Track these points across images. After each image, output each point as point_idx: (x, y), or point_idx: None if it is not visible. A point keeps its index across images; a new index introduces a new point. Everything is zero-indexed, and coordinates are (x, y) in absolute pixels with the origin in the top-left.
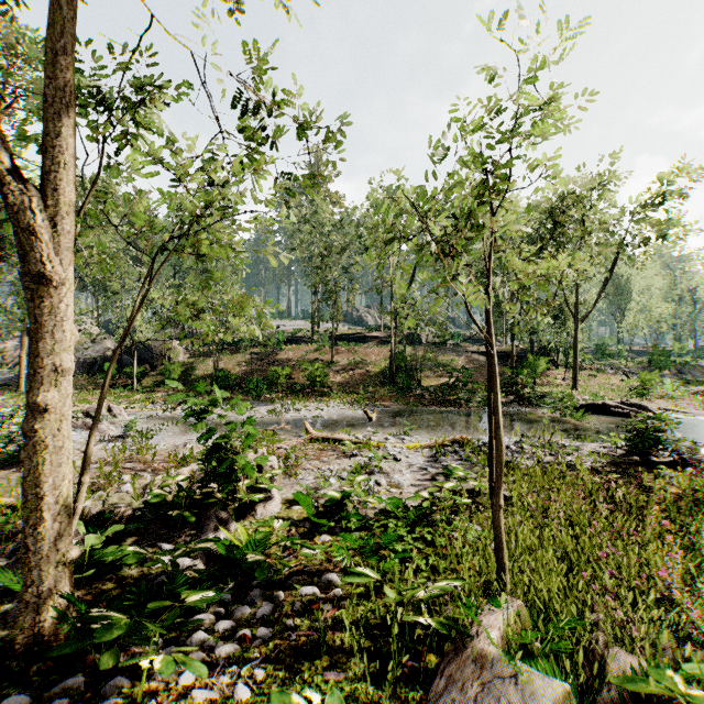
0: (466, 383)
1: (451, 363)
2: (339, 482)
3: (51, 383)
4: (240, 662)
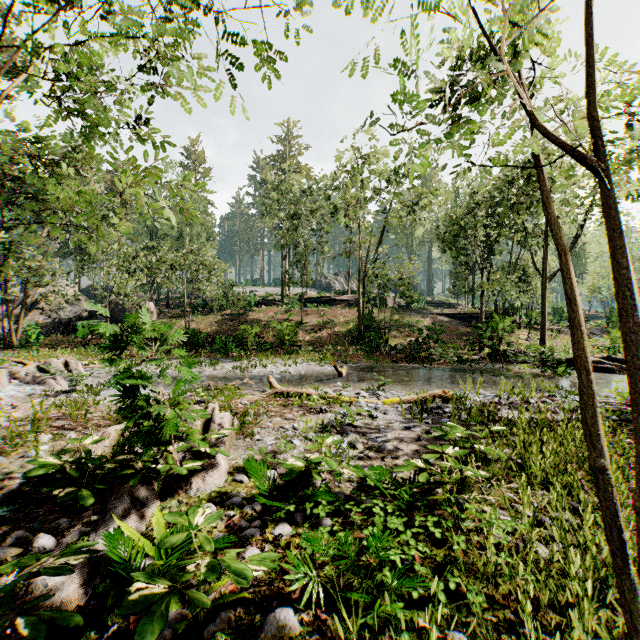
0: (437, 340)
1: (417, 324)
2: (304, 444)
3: None
4: None
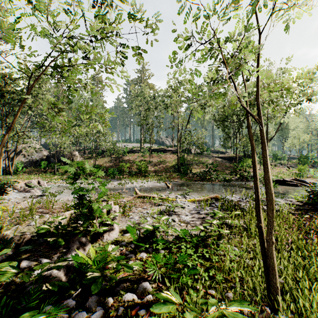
0: (214, 170)
1: (206, 162)
2: (152, 219)
3: None
4: None
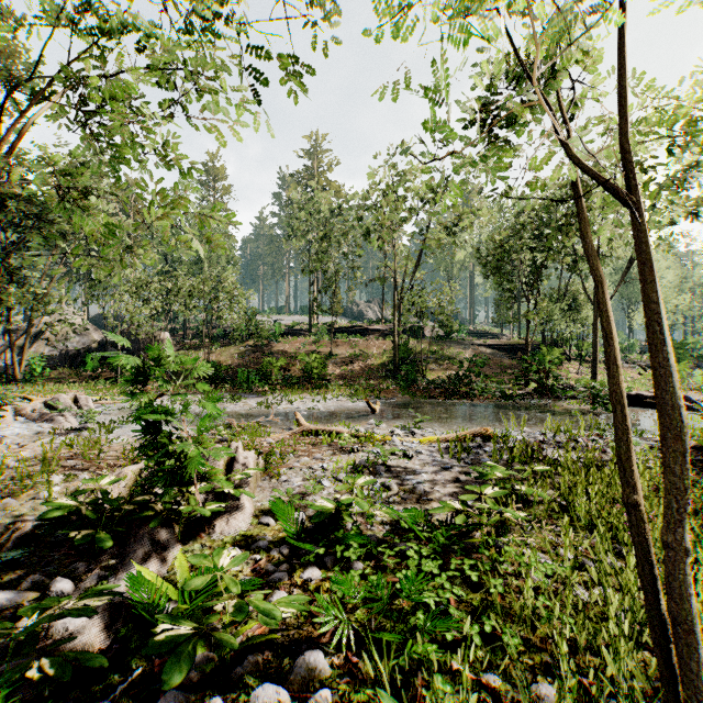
0: (478, 373)
1: (457, 356)
2: (334, 485)
3: None
4: None
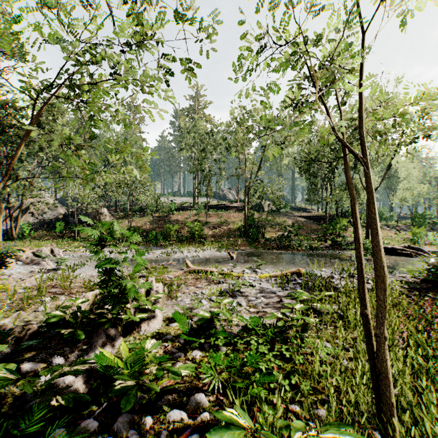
0: (296, 234)
1: (284, 223)
2: (209, 303)
3: None
4: None
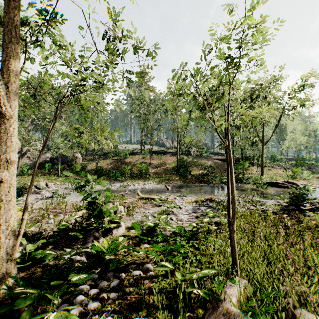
0: (212, 172)
1: (205, 164)
2: (153, 218)
3: (4, 168)
4: (100, 313)
